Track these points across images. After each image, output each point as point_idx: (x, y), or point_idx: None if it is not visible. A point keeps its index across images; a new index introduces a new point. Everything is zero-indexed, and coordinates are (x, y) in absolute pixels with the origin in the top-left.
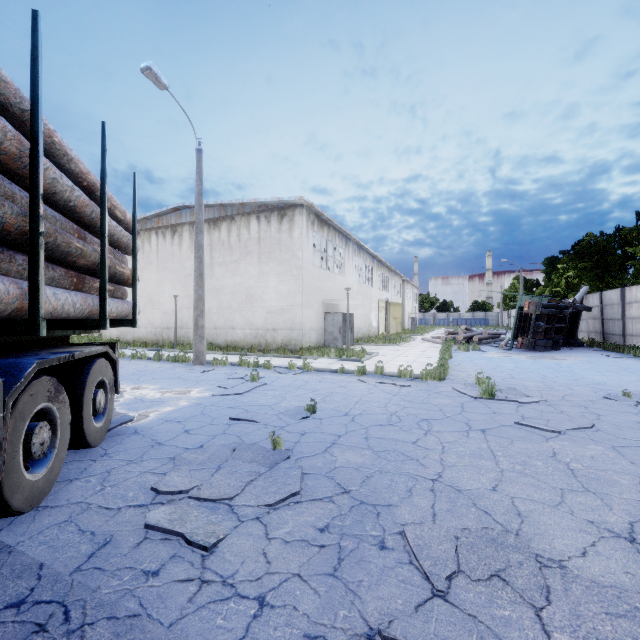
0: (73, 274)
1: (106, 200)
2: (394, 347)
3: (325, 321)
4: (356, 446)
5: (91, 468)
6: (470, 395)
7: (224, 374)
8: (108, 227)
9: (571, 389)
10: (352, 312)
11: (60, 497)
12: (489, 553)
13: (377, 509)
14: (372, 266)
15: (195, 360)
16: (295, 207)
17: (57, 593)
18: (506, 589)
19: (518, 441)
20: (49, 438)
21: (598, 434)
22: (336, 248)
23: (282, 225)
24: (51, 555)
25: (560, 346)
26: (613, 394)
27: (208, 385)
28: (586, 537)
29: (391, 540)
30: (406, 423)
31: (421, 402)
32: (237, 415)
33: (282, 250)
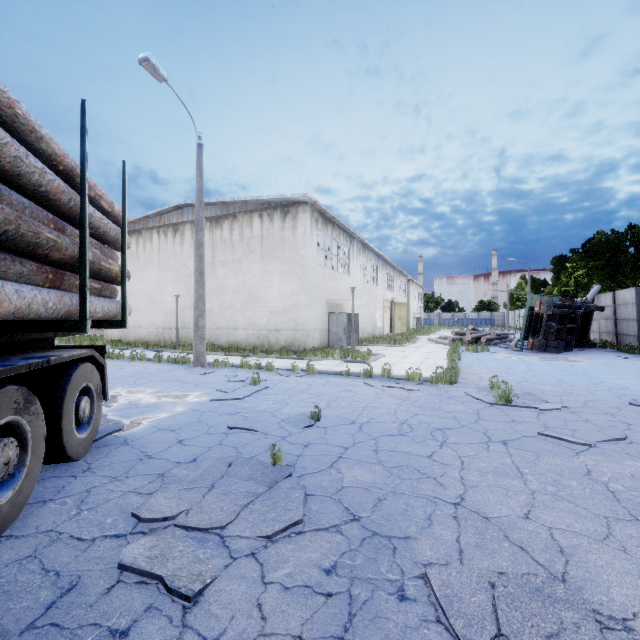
0: (48, 269)
1: (86, 187)
2: (400, 348)
3: (329, 321)
4: (365, 461)
5: (70, 486)
6: (485, 401)
7: (225, 376)
8: (91, 218)
9: (592, 394)
10: (357, 312)
11: (28, 524)
12: (535, 609)
13: (393, 543)
14: (377, 265)
15: (195, 362)
16: (298, 204)
17: None
18: None
19: (545, 455)
20: (17, 456)
21: (633, 447)
22: (340, 247)
23: (285, 223)
24: (3, 605)
25: (572, 347)
26: (639, 400)
27: (207, 389)
28: None
29: (412, 587)
30: (419, 433)
31: (433, 408)
32: (235, 423)
33: (285, 248)
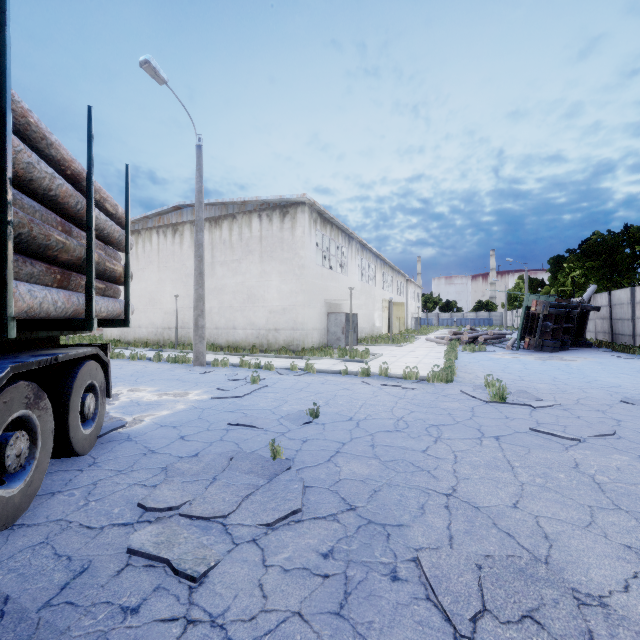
0: (56, 270)
1: (93, 191)
2: (398, 347)
3: (328, 321)
4: (362, 455)
5: (76, 479)
6: (480, 398)
7: (224, 375)
8: (97, 220)
9: (585, 392)
10: (355, 312)
11: (39, 513)
12: (518, 588)
13: (387, 530)
14: (375, 265)
15: (195, 361)
16: (297, 205)
17: (19, 636)
18: (542, 635)
19: (536, 450)
20: (27, 449)
21: (621, 442)
22: (339, 247)
23: (284, 223)
24: (19, 586)
25: (568, 347)
26: (630, 397)
27: (207, 387)
28: (626, 566)
29: (404, 569)
30: (414, 429)
31: (429, 406)
32: (236, 420)
33: (284, 249)
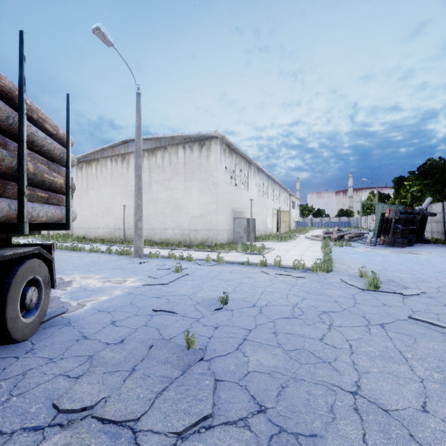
0: None
1: (24, 107)
2: (285, 243)
3: (234, 224)
4: (266, 343)
5: (9, 368)
6: (358, 287)
7: (156, 265)
8: (34, 137)
9: (441, 281)
10: (253, 217)
11: None
12: None
13: (300, 443)
14: (268, 184)
15: (135, 254)
16: (211, 139)
17: None
18: None
19: (421, 339)
20: None
21: None
22: (241, 170)
23: (202, 152)
24: None
25: (413, 243)
26: None
27: (141, 275)
28: None
29: None
30: (309, 316)
31: (317, 293)
32: (159, 306)
33: (202, 171)
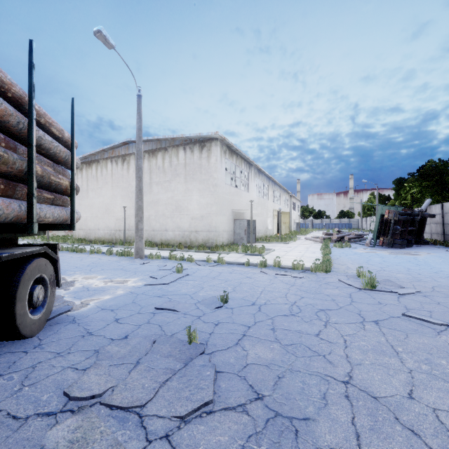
0: (0, 181)
1: (33, 113)
2: (285, 244)
3: (234, 225)
4: (265, 338)
5: (19, 362)
6: (355, 286)
7: (157, 266)
8: (41, 140)
9: (436, 281)
10: (254, 218)
11: None
12: None
13: (294, 425)
14: (268, 185)
15: (136, 255)
16: (212, 140)
17: None
18: None
19: (412, 334)
20: None
21: None
22: (242, 172)
23: (202, 154)
24: None
25: (412, 244)
26: None
27: (143, 275)
28: None
29: None
30: (306, 313)
31: (315, 292)
32: (161, 305)
33: (202, 172)
